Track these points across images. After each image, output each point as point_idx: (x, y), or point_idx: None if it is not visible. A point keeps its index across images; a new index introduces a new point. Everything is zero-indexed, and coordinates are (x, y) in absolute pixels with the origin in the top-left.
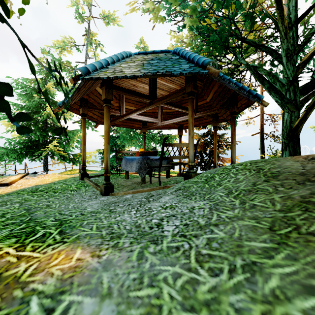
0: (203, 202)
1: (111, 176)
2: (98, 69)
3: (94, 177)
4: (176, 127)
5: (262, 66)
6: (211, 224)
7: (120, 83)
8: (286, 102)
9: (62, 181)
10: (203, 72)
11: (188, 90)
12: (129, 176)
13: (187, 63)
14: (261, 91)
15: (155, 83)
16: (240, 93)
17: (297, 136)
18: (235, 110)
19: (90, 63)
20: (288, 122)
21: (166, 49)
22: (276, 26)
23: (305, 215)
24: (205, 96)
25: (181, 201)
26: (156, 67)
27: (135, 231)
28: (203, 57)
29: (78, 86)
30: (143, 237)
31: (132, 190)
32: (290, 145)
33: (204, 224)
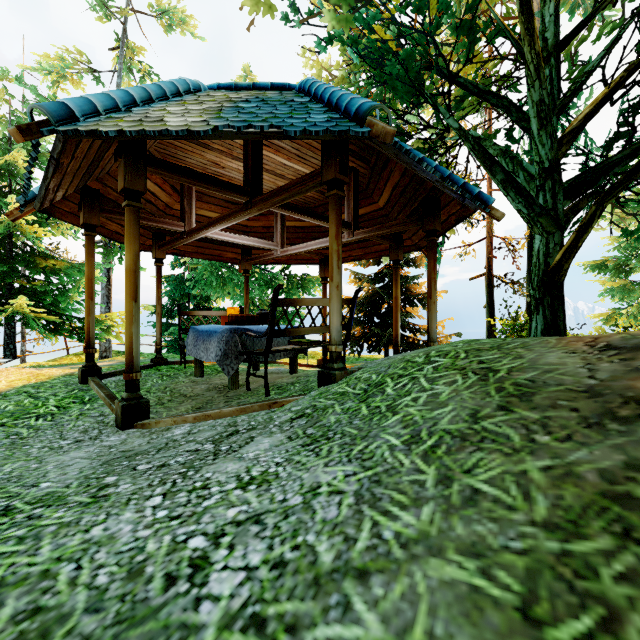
0: (345, 467)
1: (165, 370)
2: (102, 113)
3: (120, 375)
4: (317, 260)
5: (490, 138)
6: (349, 567)
7: (183, 158)
8: (538, 213)
9: (28, 389)
10: (358, 132)
11: (329, 177)
12: (206, 370)
13: (324, 111)
14: (488, 190)
15: (259, 159)
16: (445, 188)
17: (558, 284)
18: (435, 225)
19: (80, 96)
20: (541, 254)
21: (282, 83)
22: (518, 53)
23: (629, 558)
24: (376, 194)
25: (294, 459)
26: (250, 116)
27: (114, 597)
28: (359, 97)
29: (51, 153)
30: (122, 637)
31: (193, 412)
32: (546, 303)
33: (330, 566)
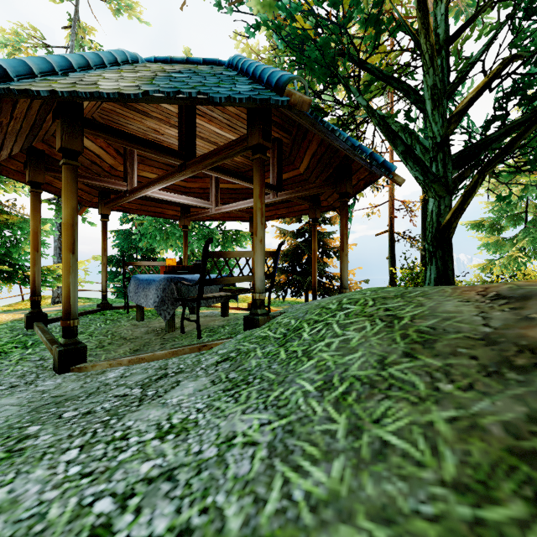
0: (261, 415)
1: (110, 314)
2: (38, 75)
3: None
4: (248, 217)
5: (393, 117)
6: None
7: (125, 124)
8: (432, 180)
9: None
10: (278, 100)
11: (253, 142)
12: (148, 314)
13: (249, 83)
14: (390, 161)
15: (193, 126)
16: (355, 156)
17: (448, 239)
18: (346, 188)
19: (15, 58)
20: (434, 215)
21: (213, 59)
22: (415, 45)
23: None
24: (297, 162)
25: (215, 405)
26: (180, 84)
27: None
28: (279, 70)
29: None
30: None
31: (128, 356)
32: (438, 255)
33: (237, 534)
